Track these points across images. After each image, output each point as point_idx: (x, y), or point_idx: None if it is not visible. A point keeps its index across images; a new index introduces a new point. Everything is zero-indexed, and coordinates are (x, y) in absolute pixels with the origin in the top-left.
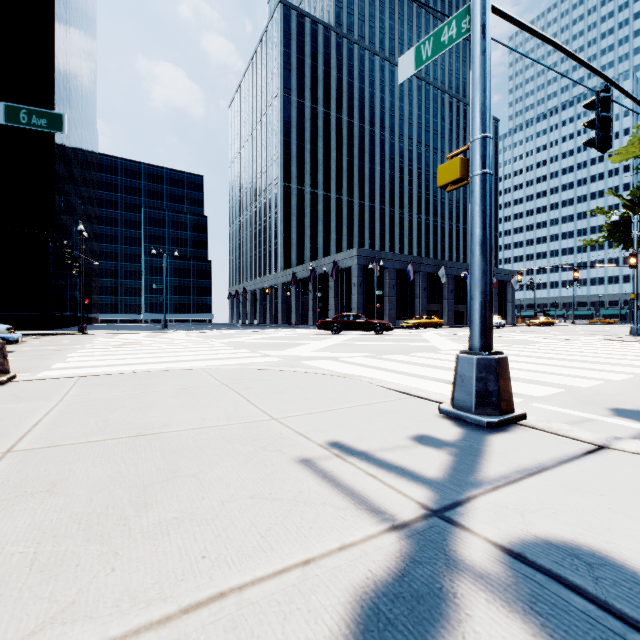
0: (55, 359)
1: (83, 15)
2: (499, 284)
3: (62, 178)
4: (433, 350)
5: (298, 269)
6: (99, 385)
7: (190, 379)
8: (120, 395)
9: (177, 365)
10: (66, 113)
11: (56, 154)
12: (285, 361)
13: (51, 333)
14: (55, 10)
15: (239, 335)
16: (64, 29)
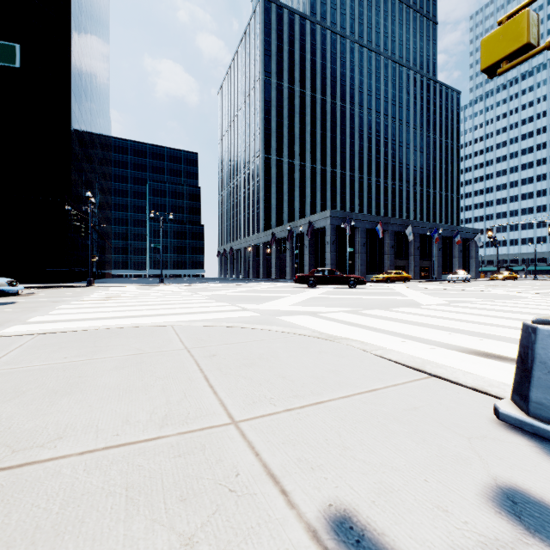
0: (41, 311)
1: (97, 19)
2: (462, 241)
3: (78, 154)
4: (414, 305)
5: (277, 230)
6: (46, 347)
7: (151, 340)
8: (54, 364)
9: (150, 320)
10: (81, 100)
11: (72, 134)
12: (262, 316)
13: (64, 286)
14: (71, 11)
15: (223, 288)
16: (79, 28)
